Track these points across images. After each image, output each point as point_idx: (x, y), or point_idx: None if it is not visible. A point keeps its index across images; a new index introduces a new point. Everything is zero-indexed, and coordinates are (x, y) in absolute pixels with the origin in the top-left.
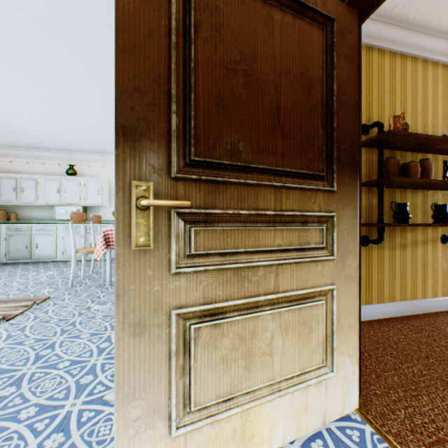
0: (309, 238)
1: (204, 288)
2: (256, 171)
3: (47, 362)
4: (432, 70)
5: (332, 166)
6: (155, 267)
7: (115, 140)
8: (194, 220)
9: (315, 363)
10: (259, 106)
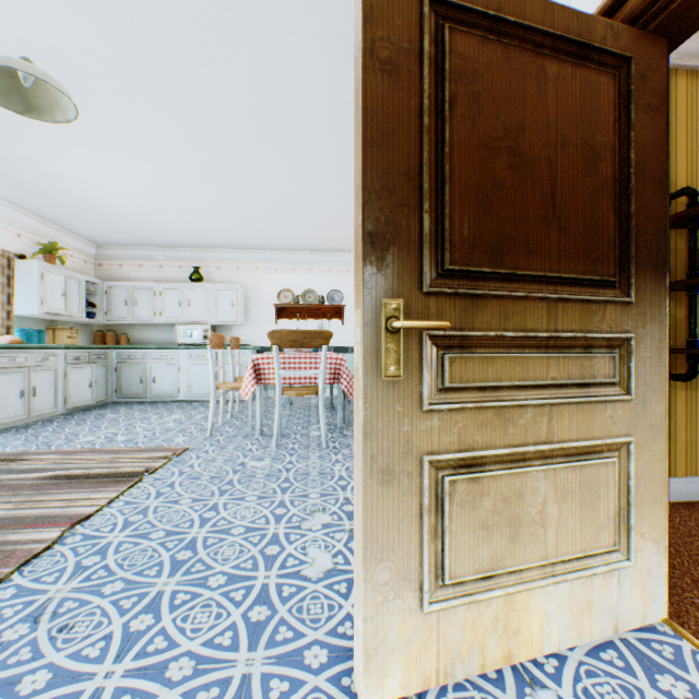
0: (594, 369)
1: (459, 430)
2: (522, 280)
3: (217, 527)
4: None
5: (628, 267)
6: (404, 403)
7: (363, 250)
8: (447, 345)
9: (603, 545)
10: (527, 192)
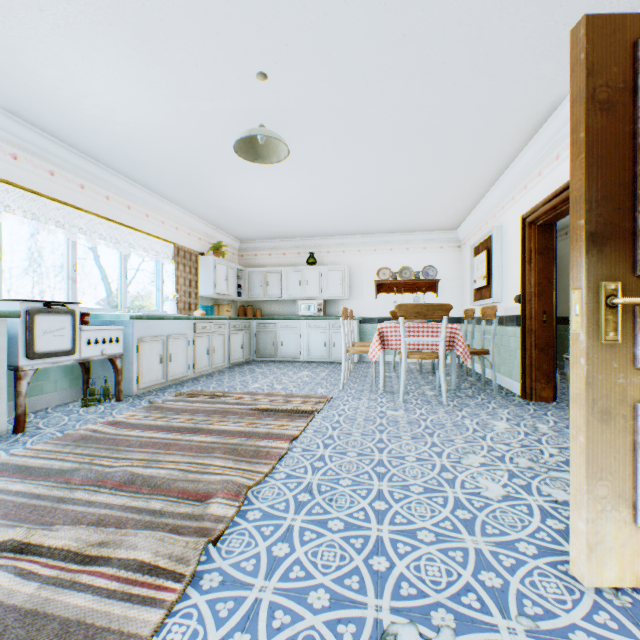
0: None
1: None
2: None
3: (392, 454)
4: None
5: None
6: (619, 361)
7: (584, 247)
8: None
9: None
10: None
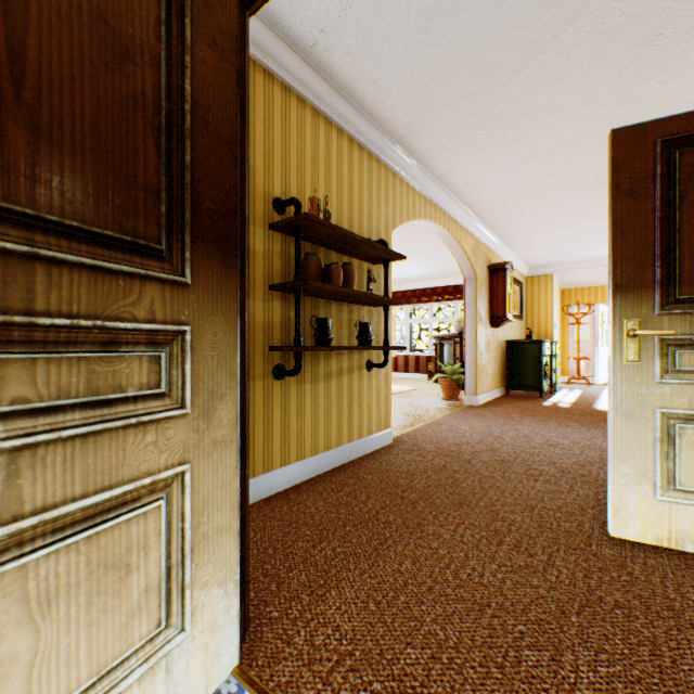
0: (122, 377)
1: None
2: None
3: None
4: (359, 155)
5: (185, 235)
6: None
7: None
8: None
9: (140, 636)
10: None
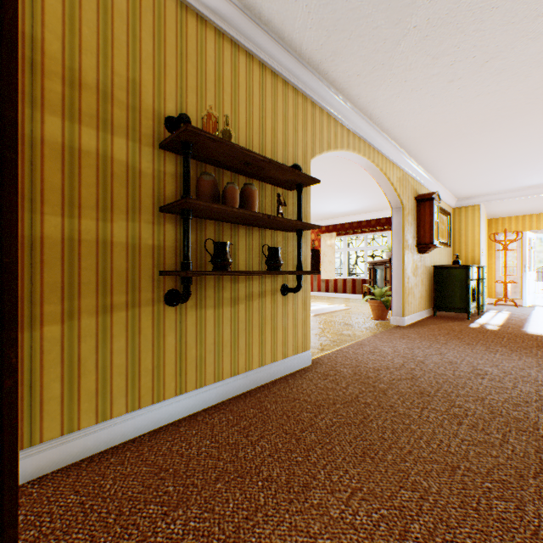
0: None
1: None
2: None
3: None
4: (272, 81)
5: None
6: None
7: None
8: None
9: None
10: None
